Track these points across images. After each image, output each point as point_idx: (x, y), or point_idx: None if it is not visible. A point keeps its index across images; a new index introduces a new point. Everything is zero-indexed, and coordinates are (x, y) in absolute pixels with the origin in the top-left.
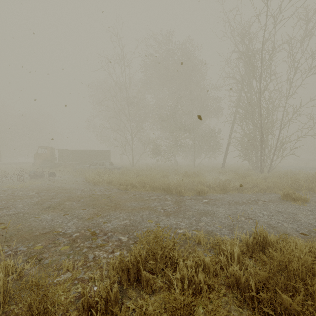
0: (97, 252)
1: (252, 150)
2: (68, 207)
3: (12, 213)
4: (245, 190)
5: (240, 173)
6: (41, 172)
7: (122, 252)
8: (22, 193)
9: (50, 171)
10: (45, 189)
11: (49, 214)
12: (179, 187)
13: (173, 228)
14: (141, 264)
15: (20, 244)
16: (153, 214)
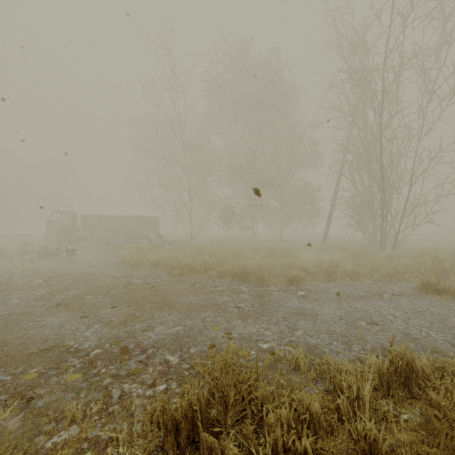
0: (127, 385)
1: (368, 216)
2: (89, 304)
3: (1, 313)
4: (360, 277)
5: (351, 249)
6: (55, 248)
7: (169, 384)
8: (22, 281)
9: (70, 247)
10: (59, 274)
11: (57, 315)
12: (261, 272)
13: (252, 341)
14: (199, 417)
15: (3, 369)
16: (221, 316)
